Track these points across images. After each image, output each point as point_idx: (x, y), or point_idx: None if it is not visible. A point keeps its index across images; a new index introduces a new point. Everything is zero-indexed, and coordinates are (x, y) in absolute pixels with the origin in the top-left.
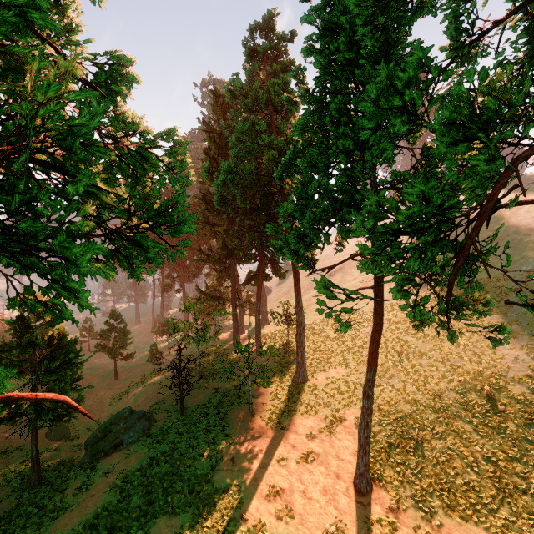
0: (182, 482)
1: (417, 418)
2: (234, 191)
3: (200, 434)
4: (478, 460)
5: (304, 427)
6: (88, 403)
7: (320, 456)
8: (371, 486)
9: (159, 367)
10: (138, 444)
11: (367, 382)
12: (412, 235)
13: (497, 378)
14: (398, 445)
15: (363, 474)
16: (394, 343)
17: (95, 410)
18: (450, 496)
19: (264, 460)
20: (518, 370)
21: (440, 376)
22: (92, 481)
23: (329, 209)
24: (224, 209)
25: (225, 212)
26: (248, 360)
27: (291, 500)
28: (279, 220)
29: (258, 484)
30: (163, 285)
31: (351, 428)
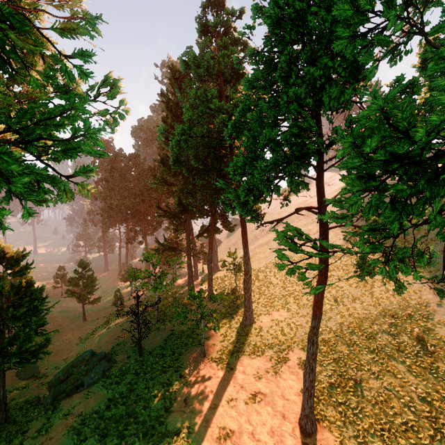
0: (137, 424)
1: (354, 358)
2: (188, 153)
3: (156, 375)
4: (414, 399)
5: (252, 367)
6: (58, 343)
7: (267, 396)
8: (316, 426)
9: (123, 310)
10: (98, 385)
11: (312, 329)
12: (402, 173)
13: (425, 321)
14: (338, 384)
15: (308, 415)
16: (330, 288)
17: (63, 350)
18: (391, 436)
19: (215, 400)
20: (443, 313)
21: (372, 319)
22: (51, 423)
23: (279, 162)
24: (179, 169)
25: (181, 173)
26: (200, 306)
27: (240, 442)
28: (228, 180)
29: (209, 426)
30: (127, 238)
31: (295, 368)
